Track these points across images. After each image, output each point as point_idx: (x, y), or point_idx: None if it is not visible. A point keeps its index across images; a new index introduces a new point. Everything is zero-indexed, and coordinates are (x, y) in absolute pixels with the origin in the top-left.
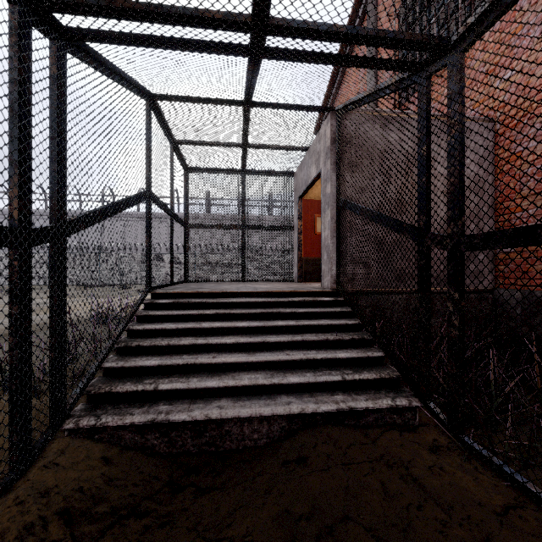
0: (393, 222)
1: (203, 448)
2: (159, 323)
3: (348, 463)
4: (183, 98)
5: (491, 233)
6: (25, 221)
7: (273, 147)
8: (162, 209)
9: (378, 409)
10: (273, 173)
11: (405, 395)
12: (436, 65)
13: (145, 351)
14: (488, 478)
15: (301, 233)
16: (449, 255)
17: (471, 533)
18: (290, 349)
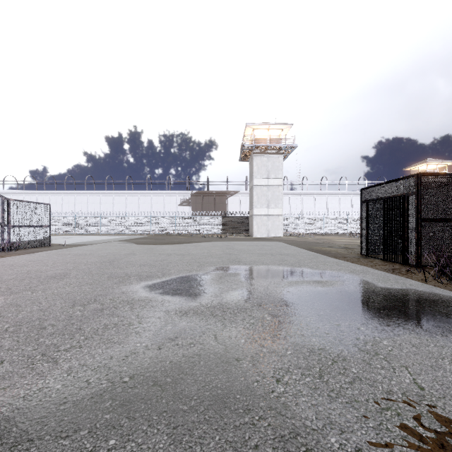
0: None
1: None
2: None
3: None
4: None
5: None
6: None
7: None
8: None
9: None
10: None
11: None
12: None
13: None
14: None
15: None
16: None
17: None
18: None
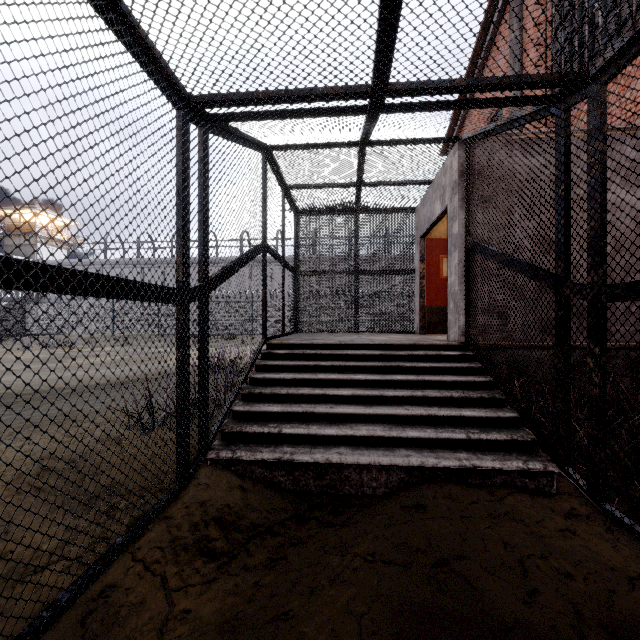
0: (528, 268)
1: (324, 490)
2: (277, 372)
3: (469, 515)
4: (297, 146)
5: (633, 283)
6: (186, 283)
7: (390, 184)
8: (275, 259)
9: (507, 471)
10: (391, 210)
11: (540, 460)
12: (575, 97)
13: (266, 399)
14: (630, 547)
15: (423, 277)
16: (589, 306)
17: (595, 586)
18: (409, 404)
